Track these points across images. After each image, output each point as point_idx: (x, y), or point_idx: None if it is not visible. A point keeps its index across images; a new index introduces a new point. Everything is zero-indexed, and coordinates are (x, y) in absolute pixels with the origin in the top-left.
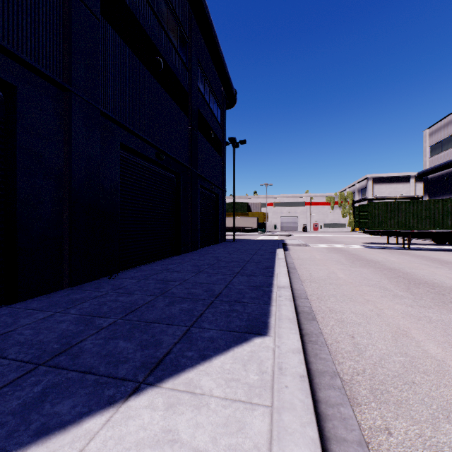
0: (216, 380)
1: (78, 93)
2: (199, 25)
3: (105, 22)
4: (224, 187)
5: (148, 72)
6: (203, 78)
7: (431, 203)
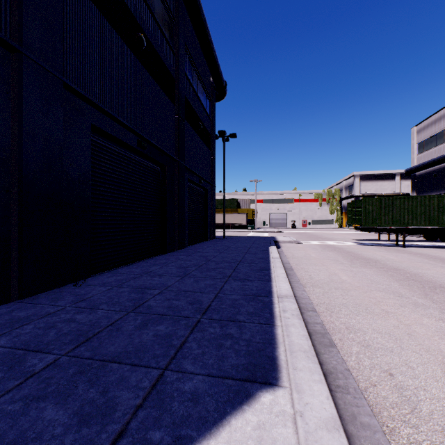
0: None
1: (30, 56)
2: (187, 5)
3: None
4: (214, 182)
5: (128, 48)
6: (191, 66)
7: (426, 198)
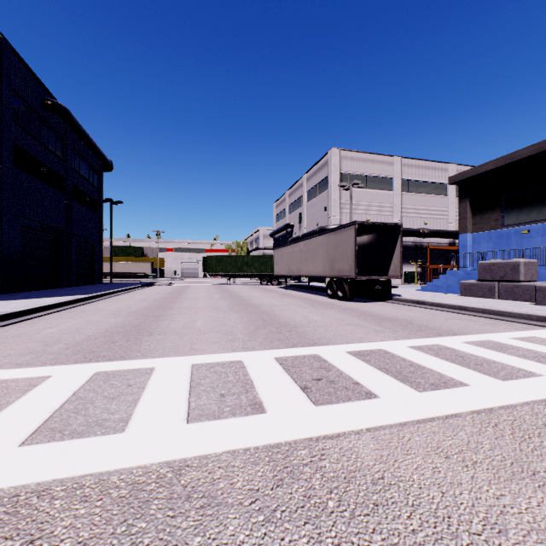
0: (72, 296)
1: (5, 210)
2: (74, 132)
3: (14, 167)
4: (102, 238)
5: (36, 179)
6: (78, 158)
7: (237, 257)
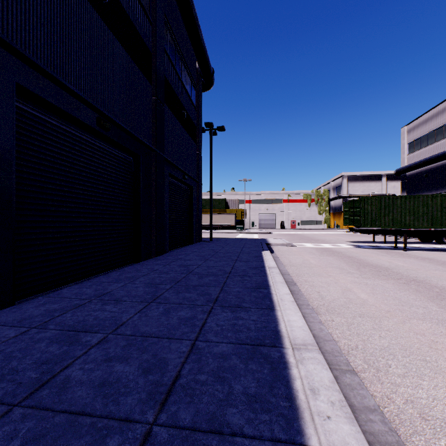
0: None
1: None
2: None
3: None
4: (200, 179)
5: None
6: (173, 44)
7: (428, 198)
